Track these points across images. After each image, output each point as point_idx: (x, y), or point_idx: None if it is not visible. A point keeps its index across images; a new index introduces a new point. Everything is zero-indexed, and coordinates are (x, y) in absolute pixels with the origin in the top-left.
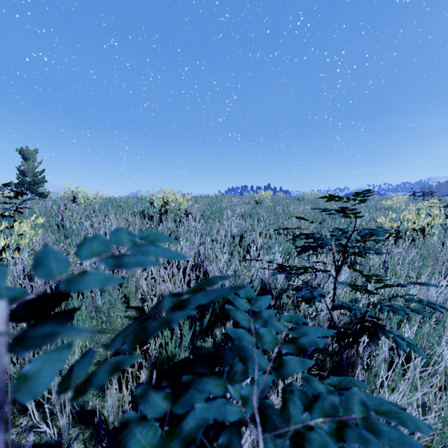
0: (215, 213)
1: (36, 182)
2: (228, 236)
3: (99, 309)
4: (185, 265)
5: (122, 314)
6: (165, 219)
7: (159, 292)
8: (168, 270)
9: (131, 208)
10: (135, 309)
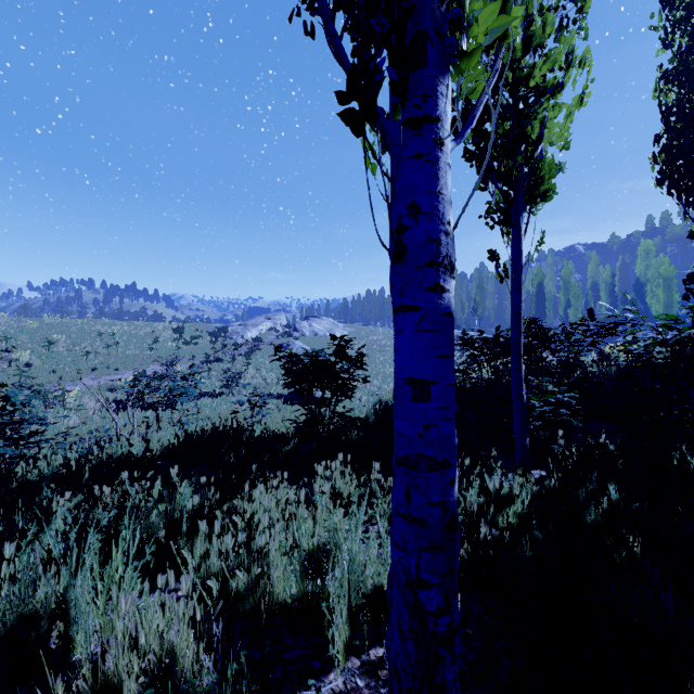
0: None
1: None
2: None
3: None
4: None
5: None
6: None
7: None
8: None
9: None
10: None
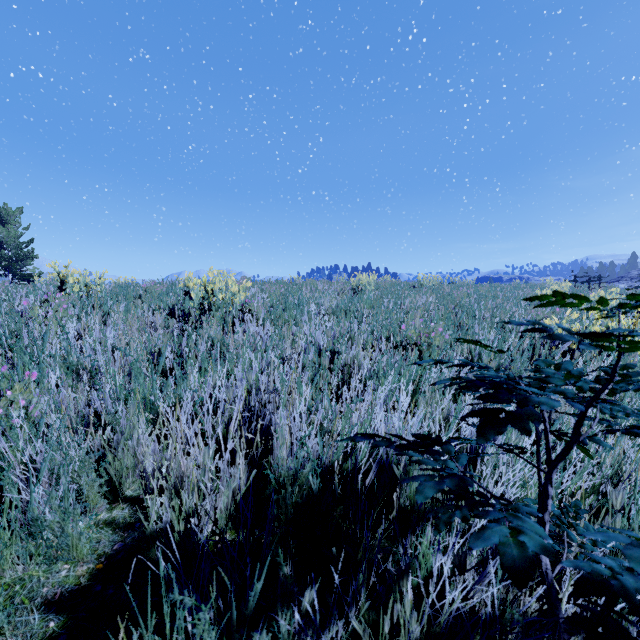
0: (290, 309)
1: (20, 257)
2: (310, 353)
3: (40, 523)
4: (231, 411)
5: (103, 517)
6: (207, 320)
7: (169, 481)
8: (195, 427)
9: (155, 301)
10: (130, 502)
